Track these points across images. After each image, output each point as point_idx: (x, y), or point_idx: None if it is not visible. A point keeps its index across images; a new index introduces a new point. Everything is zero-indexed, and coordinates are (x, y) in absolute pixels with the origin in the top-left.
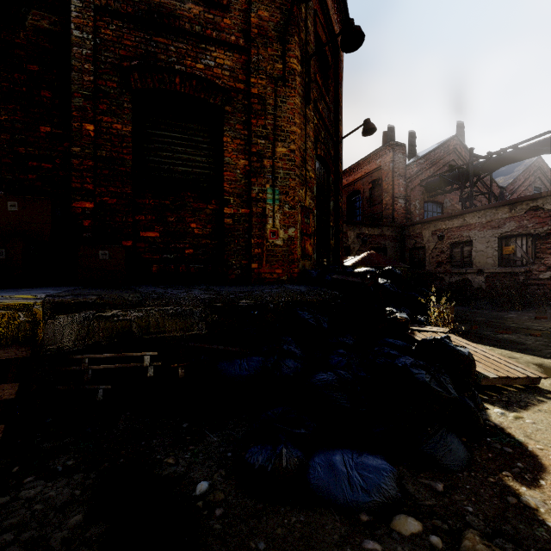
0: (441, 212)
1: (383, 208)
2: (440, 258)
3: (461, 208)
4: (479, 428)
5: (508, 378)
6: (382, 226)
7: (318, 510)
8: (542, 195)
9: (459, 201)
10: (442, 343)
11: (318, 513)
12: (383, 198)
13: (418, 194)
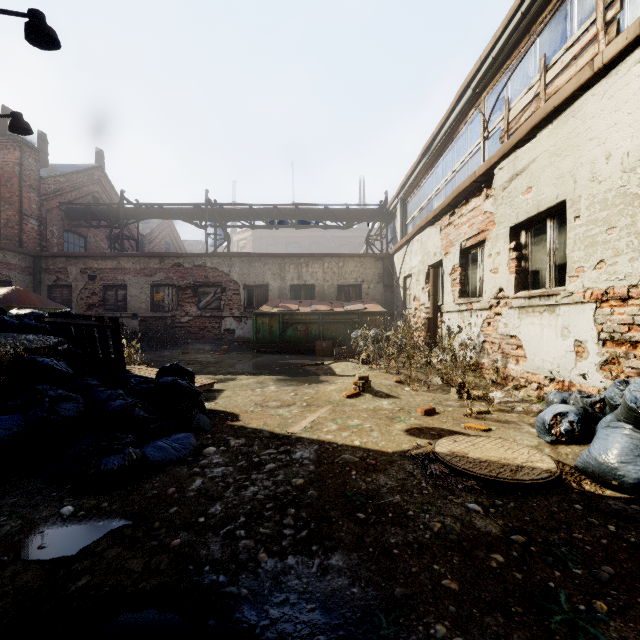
0: (84, 246)
1: (3, 224)
2: (92, 300)
3: (106, 247)
4: (206, 411)
5: (203, 386)
6: (5, 251)
7: (166, 470)
8: (184, 255)
9: (109, 240)
10: (179, 366)
11: (167, 471)
12: (3, 210)
13: (57, 218)
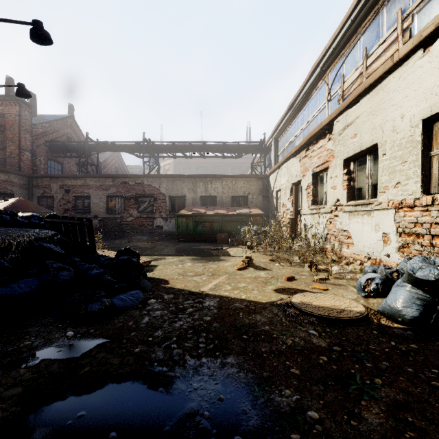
0: (61, 170)
1: (7, 155)
2: (67, 206)
3: (75, 170)
4: (148, 278)
5: (144, 262)
6: (10, 173)
7: (126, 312)
8: (129, 176)
9: (78, 166)
10: (130, 249)
11: (127, 313)
12: (7, 146)
13: (43, 151)
